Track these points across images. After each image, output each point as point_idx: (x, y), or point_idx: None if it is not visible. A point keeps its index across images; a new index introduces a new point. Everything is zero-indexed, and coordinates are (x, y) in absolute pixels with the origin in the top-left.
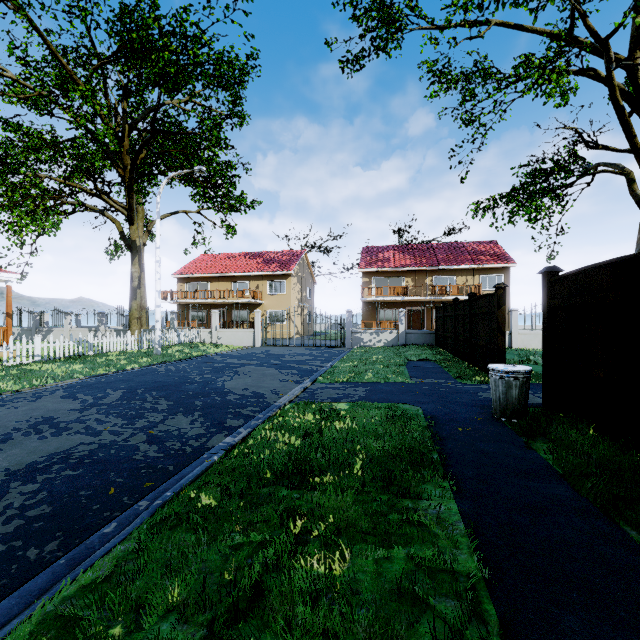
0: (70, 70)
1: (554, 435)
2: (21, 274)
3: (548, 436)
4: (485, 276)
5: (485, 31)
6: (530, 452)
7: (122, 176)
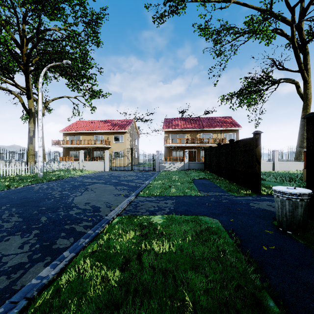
0: None
1: None
2: None
3: None
4: (226, 134)
5: (228, 5)
6: None
7: (23, 70)
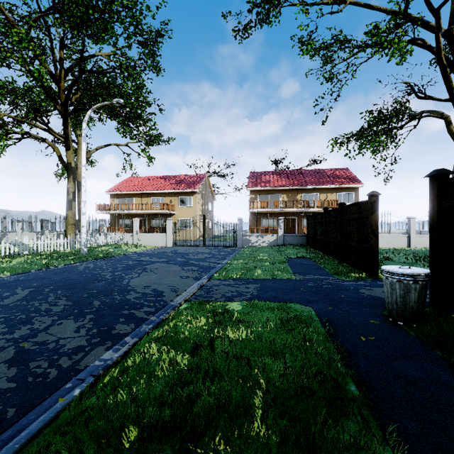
0: (12, 20)
1: None
2: None
3: None
4: (341, 193)
5: (342, 8)
6: None
7: (60, 111)
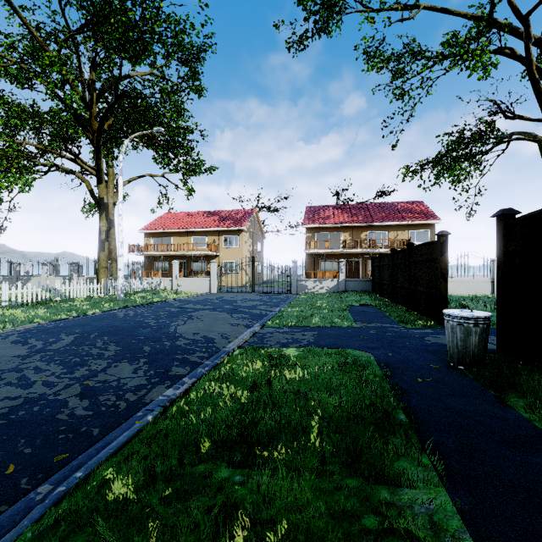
0: (41, 41)
1: (525, 387)
2: (0, 228)
3: (519, 389)
4: (413, 231)
5: (415, 14)
6: (508, 410)
7: (91, 140)
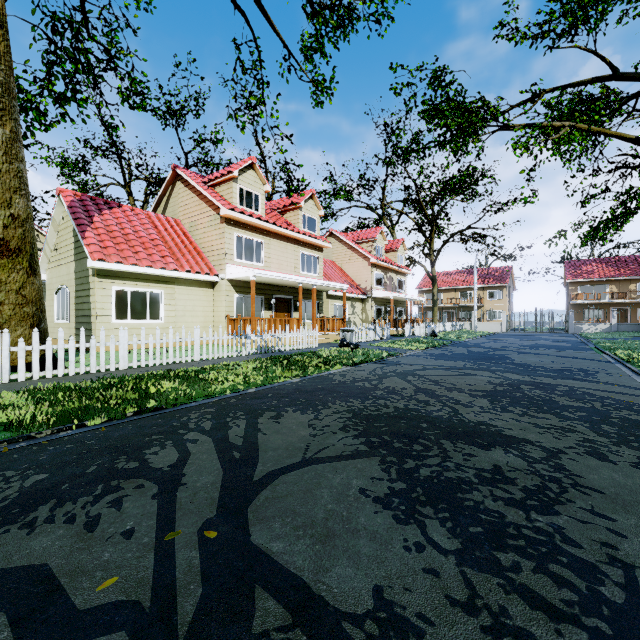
0: (421, 202)
1: None
2: None
3: None
4: None
5: None
6: None
7: (429, 243)
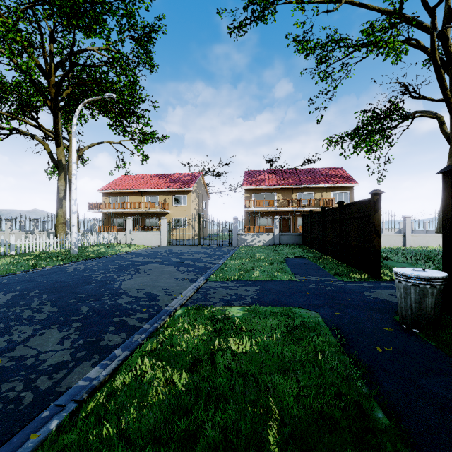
0: None
1: None
2: None
3: None
4: (335, 193)
5: (338, 7)
6: None
7: (50, 106)
